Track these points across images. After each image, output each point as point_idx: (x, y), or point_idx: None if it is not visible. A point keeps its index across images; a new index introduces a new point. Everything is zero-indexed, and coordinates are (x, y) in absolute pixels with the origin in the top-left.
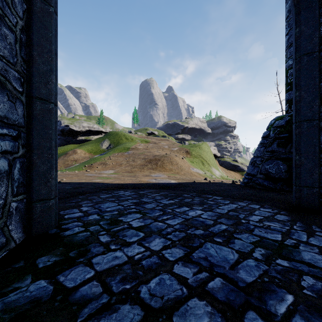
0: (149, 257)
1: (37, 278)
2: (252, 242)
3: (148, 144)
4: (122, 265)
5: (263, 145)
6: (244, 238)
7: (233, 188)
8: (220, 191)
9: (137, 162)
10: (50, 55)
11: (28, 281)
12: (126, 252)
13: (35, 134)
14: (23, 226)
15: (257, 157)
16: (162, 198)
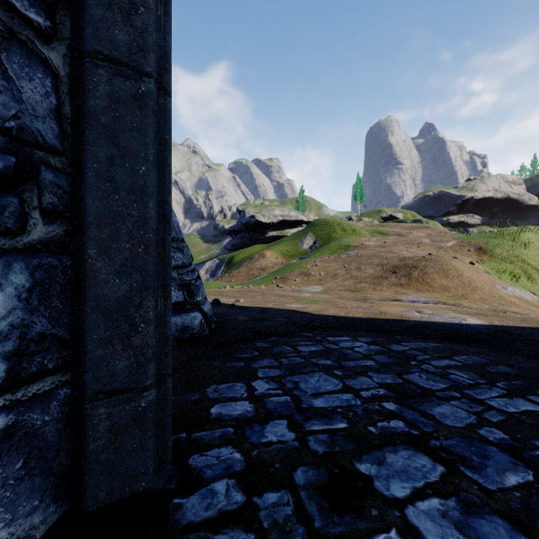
0: None
1: None
2: None
3: (384, 238)
4: None
5: None
6: None
7: None
8: None
9: (366, 271)
10: None
11: None
12: None
13: (92, 174)
14: (57, 477)
15: None
16: (479, 384)
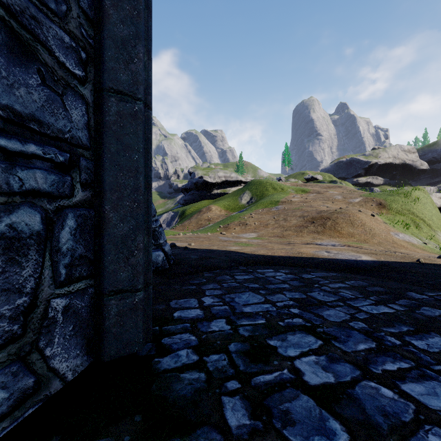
0: None
1: None
2: None
3: (306, 195)
4: None
5: None
6: None
7: None
8: None
9: (291, 221)
10: (135, 6)
11: None
12: None
13: (107, 161)
14: (87, 340)
15: None
16: (358, 298)
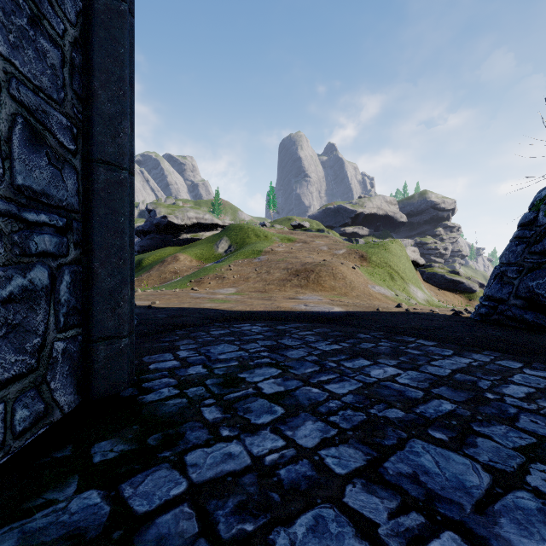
0: (294, 461)
1: (87, 486)
2: (519, 448)
3: (292, 244)
4: (239, 474)
5: (523, 240)
6: (497, 435)
7: (457, 324)
8: (431, 330)
9: (274, 274)
10: (121, 86)
11: (71, 489)
12: (248, 446)
13: (96, 223)
14: (77, 382)
15: (509, 264)
16: (318, 341)
